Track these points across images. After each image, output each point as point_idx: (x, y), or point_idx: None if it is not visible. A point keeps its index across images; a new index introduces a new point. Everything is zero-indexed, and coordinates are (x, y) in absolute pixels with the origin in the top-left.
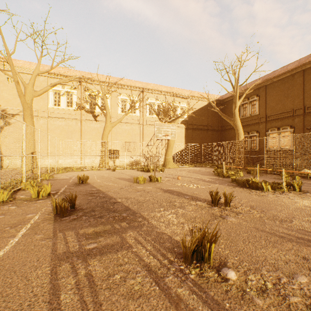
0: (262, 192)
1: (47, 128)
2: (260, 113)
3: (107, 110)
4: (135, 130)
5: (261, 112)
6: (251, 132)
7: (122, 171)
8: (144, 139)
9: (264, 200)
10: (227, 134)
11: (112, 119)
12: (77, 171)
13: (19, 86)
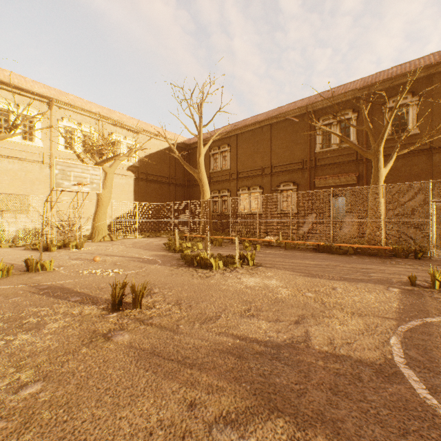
0: (211, 271)
1: None
2: (232, 168)
3: None
4: (34, 174)
5: (233, 167)
6: (223, 191)
7: None
8: (54, 191)
9: (204, 285)
10: (195, 192)
11: None
12: None
13: None
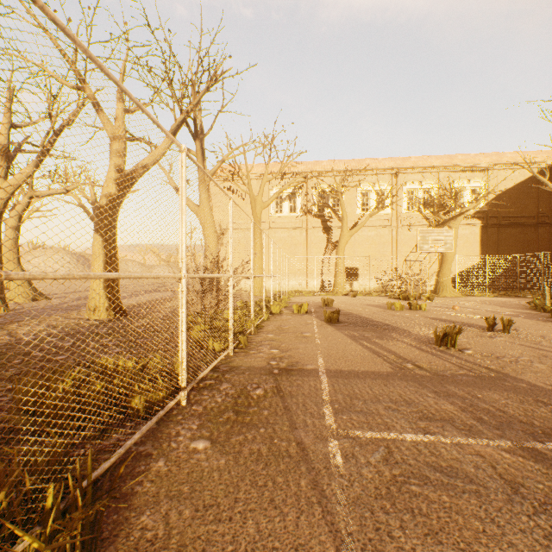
0: None
1: (268, 242)
2: None
3: (343, 213)
4: (384, 237)
5: None
6: None
7: (366, 298)
8: (399, 250)
9: None
10: None
11: (348, 222)
12: (308, 295)
13: (253, 202)
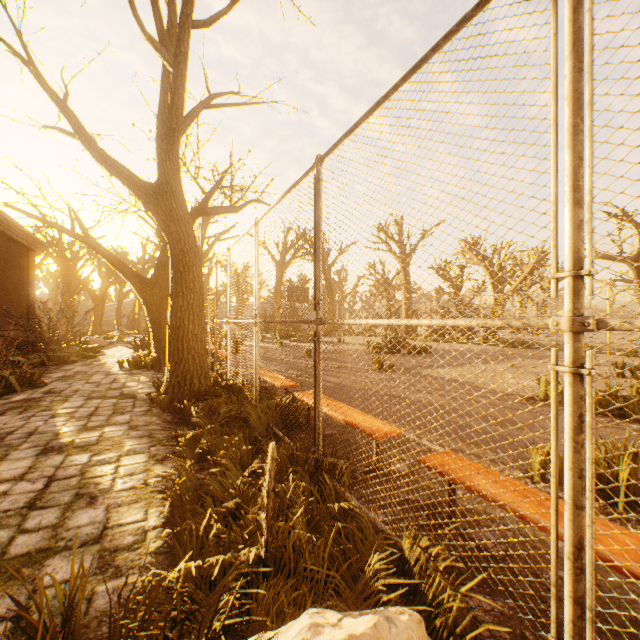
0: None
1: None
2: None
3: None
4: None
5: None
6: None
7: None
8: None
9: None
10: None
11: None
12: None
13: None
